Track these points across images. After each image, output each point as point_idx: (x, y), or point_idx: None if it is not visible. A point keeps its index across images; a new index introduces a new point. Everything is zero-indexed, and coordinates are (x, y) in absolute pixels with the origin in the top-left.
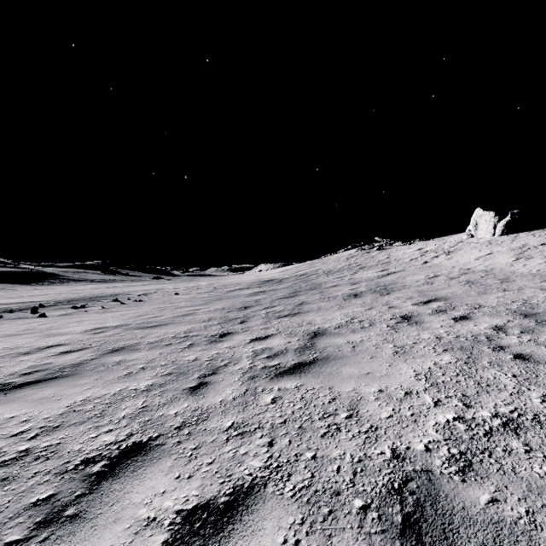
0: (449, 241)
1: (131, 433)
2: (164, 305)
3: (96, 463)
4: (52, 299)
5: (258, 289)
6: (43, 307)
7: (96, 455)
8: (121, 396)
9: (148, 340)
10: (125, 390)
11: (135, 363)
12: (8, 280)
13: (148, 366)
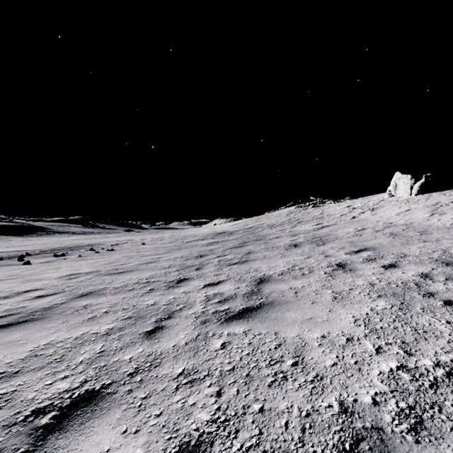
0: (372, 200)
1: (85, 380)
2: (131, 254)
3: (46, 414)
4: (38, 248)
5: (212, 240)
6: (29, 255)
7: (48, 404)
8: (82, 340)
9: (114, 286)
10: (87, 334)
11: (99, 307)
12: (3, 232)
13: (110, 310)
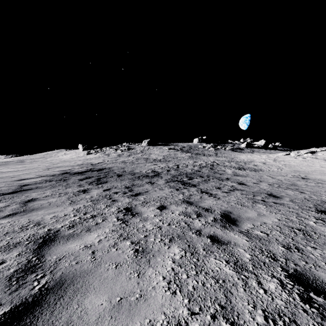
0: (74, 151)
1: None
2: None
3: None
4: None
5: (3, 163)
6: None
7: None
8: None
9: None
10: None
11: None
12: None
13: None
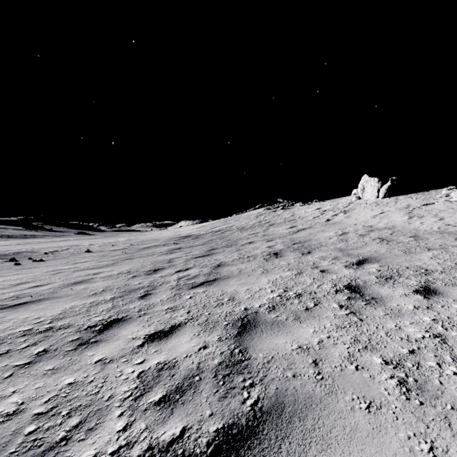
0: (341, 202)
1: None
2: (62, 267)
3: None
4: None
5: (174, 246)
6: None
7: None
8: None
9: None
10: None
11: None
12: None
13: None
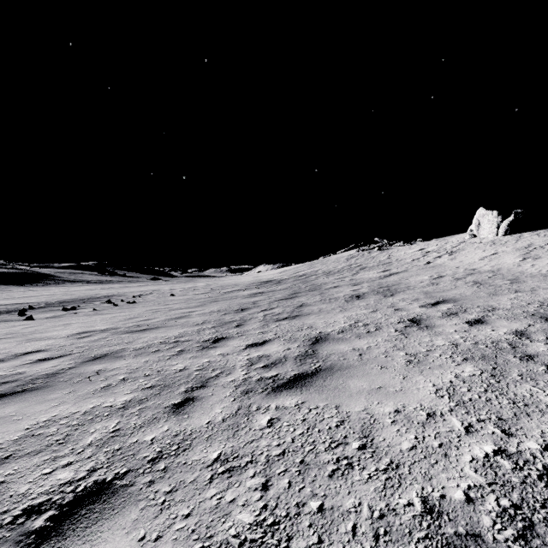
0: (451, 242)
1: (94, 468)
2: (157, 307)
3: (41, 514)
4: (43, 300)
5: (256, 290)
6: (32, 309)
7: (44, 500)
8: (92, 415)
9: (134, 346)
10: (99, 407)
11: (116, 373)
12: (2, 281)
13: (129, 377)
